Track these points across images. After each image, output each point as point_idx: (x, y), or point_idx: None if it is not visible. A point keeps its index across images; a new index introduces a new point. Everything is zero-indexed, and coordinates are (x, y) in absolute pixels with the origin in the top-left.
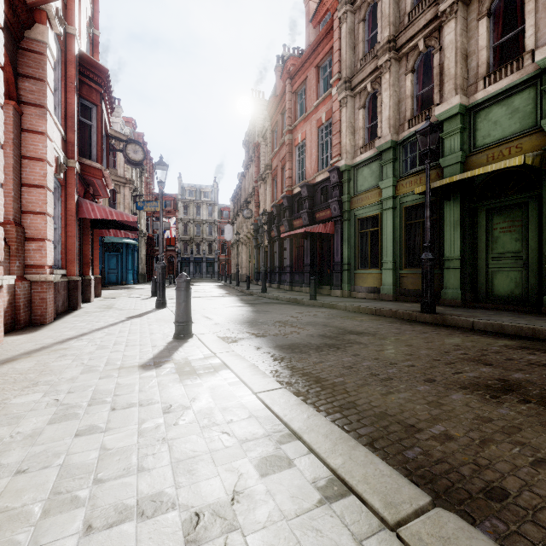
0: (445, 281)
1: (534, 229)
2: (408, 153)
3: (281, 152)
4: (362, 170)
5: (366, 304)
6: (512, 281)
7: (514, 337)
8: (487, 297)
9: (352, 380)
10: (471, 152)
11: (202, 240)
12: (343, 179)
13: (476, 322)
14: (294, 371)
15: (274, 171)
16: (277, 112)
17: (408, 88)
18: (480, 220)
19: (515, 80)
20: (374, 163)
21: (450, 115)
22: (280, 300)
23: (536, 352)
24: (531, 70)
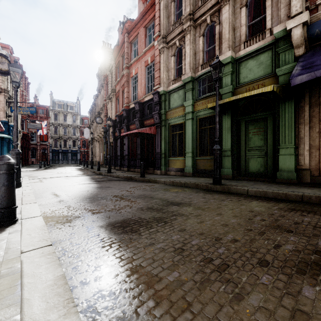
0: (223, 164)
1: (271, 133)
2: (201, 85)
3: (122, 81)
4: (173, 94)
5: (177, 179)
6: (259, 163)
7: (276, 200)
8: (245, 173)
9: (189, 275)
10: (237, 86)
11: (68, 138)
12: (161, 99)
13: (249, 190)
14: (122, 265)
15: (117, 94)
16: (119, 55)
17: (200, 45)
18: (242, 127)
19: (261, 45)
20: (181, 90)
21: (225, 63)
22: (120, 178)
23: (304, 213)
24: (270, 40)
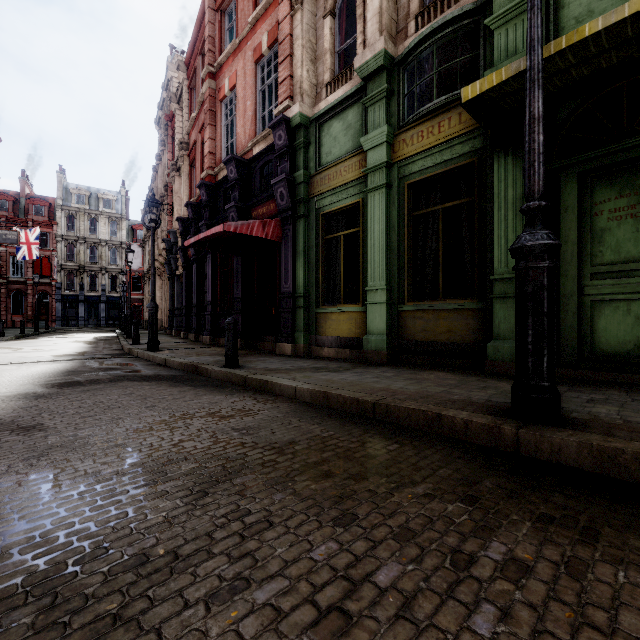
0: (496, 325)
1: None
2: (415, 78)
3: (201, 116)
4: (329, 125)
5: (342, 380)
6: (639, 321)
7: None
8: (580, 356)
9: None
10: None
11: (100, 269)
12: (296, 142)
13: None
14: None
15: (192, 152)
16: (196, 53)
17: None
18: (566, 197)
19: None
20: (352, 109)
21: None
22: (167, 368)
23: None
24: None
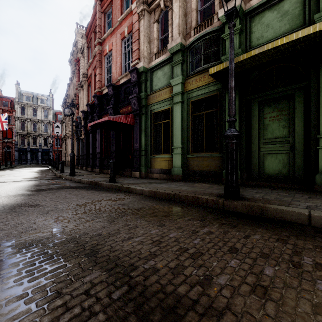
0: None
1: (300, 116)
2: (194, 56)
3: (94, 62)
4: (156, 72)
5: (162, 187)
6: (280, 162)
7: None
8: (259, 176)
9: None
10: (247, 51)
11: (38, 135)
12: (141, 79)
13: (315, 217)
14: None
15: (89, 79)
16: (91, 31)
17: (193, 2)
18: (254, 110)
19: None
20: (166, 66)
21: None
22: (82, 183)
23: None
24: None
